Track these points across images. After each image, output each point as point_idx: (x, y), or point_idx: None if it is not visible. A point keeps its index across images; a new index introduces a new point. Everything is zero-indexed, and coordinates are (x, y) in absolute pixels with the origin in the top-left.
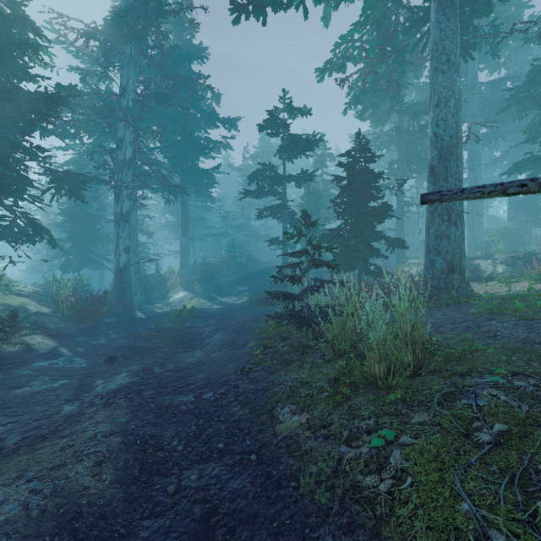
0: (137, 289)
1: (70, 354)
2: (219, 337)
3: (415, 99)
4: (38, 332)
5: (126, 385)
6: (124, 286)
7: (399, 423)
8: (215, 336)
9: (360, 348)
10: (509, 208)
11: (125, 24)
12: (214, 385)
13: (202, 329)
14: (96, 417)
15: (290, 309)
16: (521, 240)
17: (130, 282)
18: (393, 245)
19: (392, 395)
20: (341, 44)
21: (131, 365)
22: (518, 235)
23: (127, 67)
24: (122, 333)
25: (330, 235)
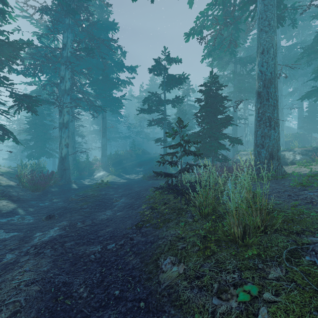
0: (74, 170)
1: (24, 213)
2: (123, 201)
3: (243, 56)
4: (2, 199)
5: (55, 237)
6: (65, 168)
7: (259, 277)
8: (121, 200)
9: (218, 211)
10: (298, 121)
11: (65, 3)
12: (116, 238)
13: (112, 195)
14: (26, 266)
15: (169, 183)
16: (306, 140)
17: (69, 166)
18: (234, 142)
19: (249, 251)
20: (200, 17)
21: (62, 221)
22: (304, 137)
23: (66, 31)
24: (61, 198)
25: (194, 135)
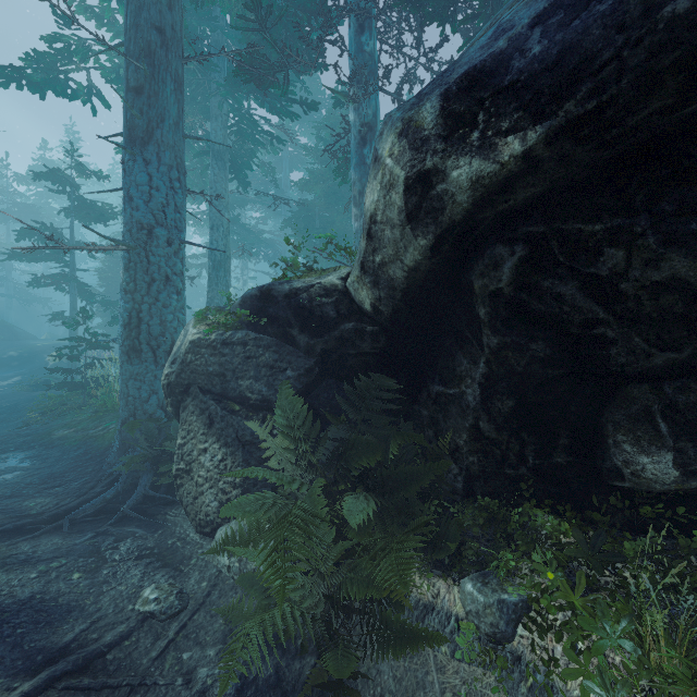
0: None
1: None
2: None
3: None
4: None
5: None
6: None
7: None
8: None
9: None
10: None
11: None
12: None
13: None
14: None
15: None
16: None
17: None
18: None
19: None
20: None
21: None
22: None
23: None
24: None
25: None
